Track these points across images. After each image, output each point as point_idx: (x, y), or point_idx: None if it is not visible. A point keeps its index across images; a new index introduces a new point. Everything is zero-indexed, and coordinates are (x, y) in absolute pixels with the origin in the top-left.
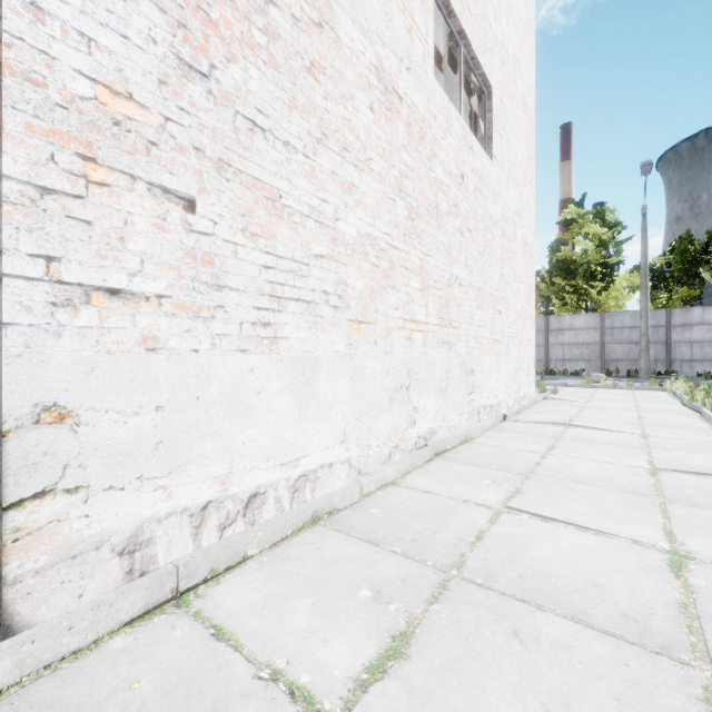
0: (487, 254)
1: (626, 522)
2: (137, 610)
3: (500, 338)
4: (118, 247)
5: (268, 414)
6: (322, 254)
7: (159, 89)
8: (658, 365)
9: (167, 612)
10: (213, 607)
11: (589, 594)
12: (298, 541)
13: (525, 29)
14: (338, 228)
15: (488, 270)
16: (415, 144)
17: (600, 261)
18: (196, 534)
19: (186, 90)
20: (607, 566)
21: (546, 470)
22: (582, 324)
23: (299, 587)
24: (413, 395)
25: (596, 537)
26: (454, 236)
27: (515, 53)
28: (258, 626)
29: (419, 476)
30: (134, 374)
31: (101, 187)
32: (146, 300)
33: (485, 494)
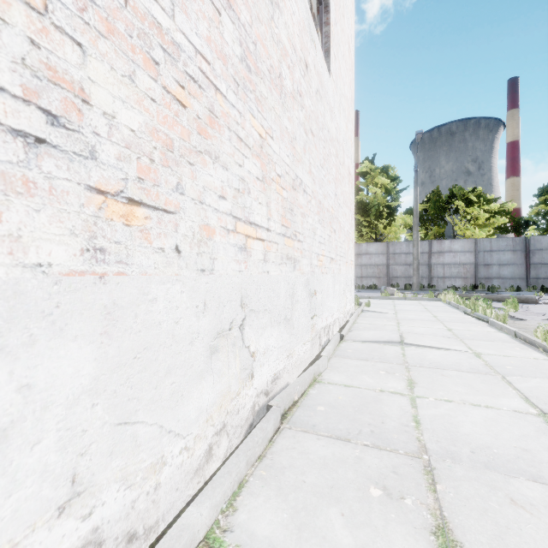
0: (326, 168)
1: None
2: None
3: (334, 257)
4: None
5: None
6: None
7: None
8: (423, 281)
9: None
10: None
11: None
12: None
13: None
14: None
15: (327, 186)
16: None
17: (385, 204)
18: None
19: None
20: None
21: (436, 436)
22: (374, 250)
23: None
24: (249, 335)
25: None
26: (299, 129)
27: None
28: None
29: (262, 495)
30: None
31: None
32: None
33: None
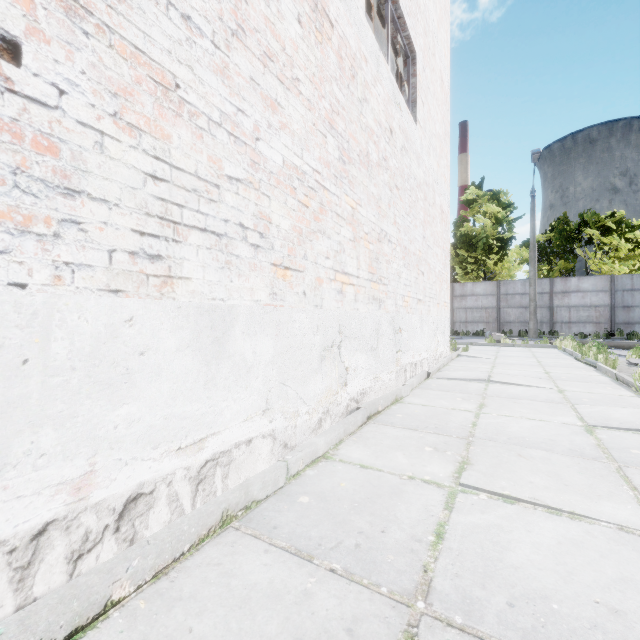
0: (412, 214)
1: (597, 498)
2: None
3: (422, 298)
4: None
5: (158, 382)
6: (237, 177)
7: None
8: (543, 326)
9: None
10: None
11: (613, 633)
12: (198, 561)
13: (442, 10)
14: (259, 150)
15: (413, 231)
16: (346, 80)
17: (496, 237)
18: (21, 579)
19: None
20: (611, 573)
21: (485, 431)
22: (481, 290)
23: None
24: (344, 354)
25: (575, 524)
26: (384, 190)
27: (434, 29)
28: None
29: (354, 446)
30: None
31: None
32: None
33: (431, 466)
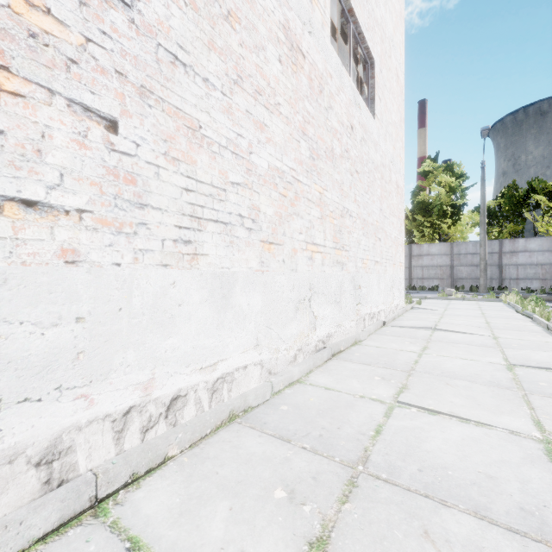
0: (370, 192)
1: (500, 413)
2: (51, 524)
3: (379, 260)
4: (34, 159)
5: (189, 323)
6: (237, 182)
7: (80, 9)
8: (492, 282)
9: (83, 523)
10: (130, 516)
11: (485, 487)
12: (216, 439)
13: (398, 17)
14: (252, 160)
15: (371, 205)
16: (315, 96)
17: (450, 203)
18: (118, 438)
19: (108, 15)
20: (494, 457)
21: (424, 367)
22: (436, 251)
23: (217, 490)
24: (314, 306)
25: (478, 429)
26: (346, 175)
27: (390, 35)
28: (175, 537)
29: (321, 374)
30: (52, 286)
31: (15, 97)
32: (65, 214)
33: (377, 390)
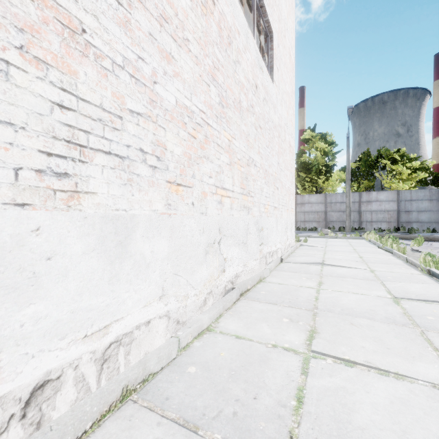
0: (271, 147)
1: (412, 359)
2: None
3: (277, 206)
4: None
5: (65, 281)
6: (138, 111)
7: None
8: (354, 224)
9: None
10: None
11: None
12: (98, 438)
13: (290, 6)
14: (156, 91)
15: (271, 159)
16: (225, 46)
17: (324, 164)
18: None
19: None
20: (435, 430)
21: (325, 304)
22: (315, 200)
23: None
24: (223, 248)
25: (400, 383)
26: (251, 128)
27: (285, 19)
28: None
29: (230, 319)
30: None
31: None
32: None
33: (288, 335)
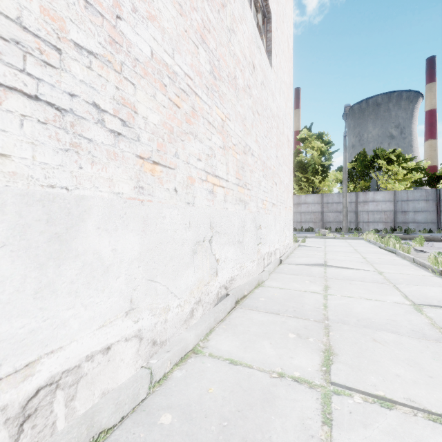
0: (269, 137)
1: None
2: None
3: (276, 203)
4: None
5: None
6: (90, 49)
7: None
8: (351, 225)
9: None
10: None
11: None
12: None
13: None
14: (121, 30)
15: (269, 150)
16: (217, 6)
17: (320, 164)
18: None
19: None
20: None
21: (336, 313)
22: (311, 200)
23: None
24: (215, 247)
25: None
26: (248, 112)
27: (283, 3)
28: None
29: (223, 335)
30: None
31: None
32: None
33: (298, 358)
